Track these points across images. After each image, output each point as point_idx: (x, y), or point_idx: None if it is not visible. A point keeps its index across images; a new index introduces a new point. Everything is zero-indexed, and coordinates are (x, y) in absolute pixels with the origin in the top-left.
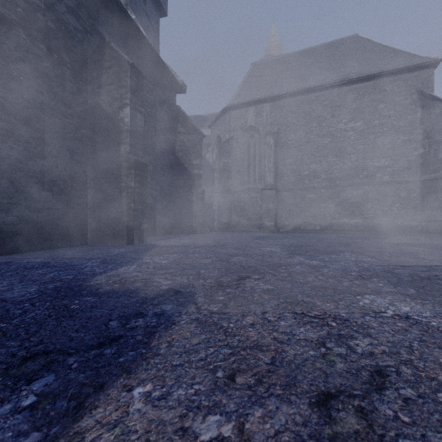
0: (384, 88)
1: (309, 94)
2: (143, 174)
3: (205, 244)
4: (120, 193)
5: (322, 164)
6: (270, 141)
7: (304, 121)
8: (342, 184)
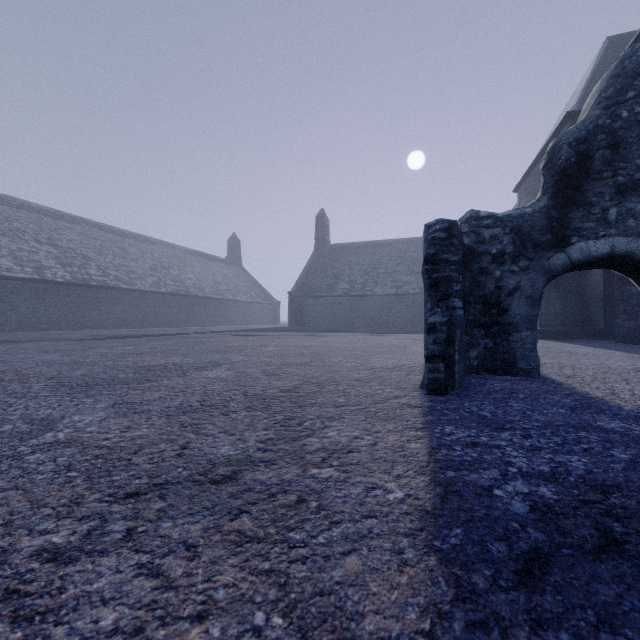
0: None
1: None
2: None
3: None
4: None
5: None
6: None
7: None
8: None
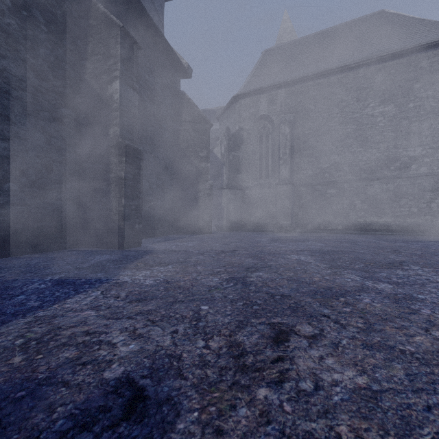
0: (420, 64)
1: (329, 77)
2: (138, 163)
3: (212, 248)
4: (108, 186)
5: (345, 155)
6: (285, 130)
7: (324, 108)
8: (369, 177)
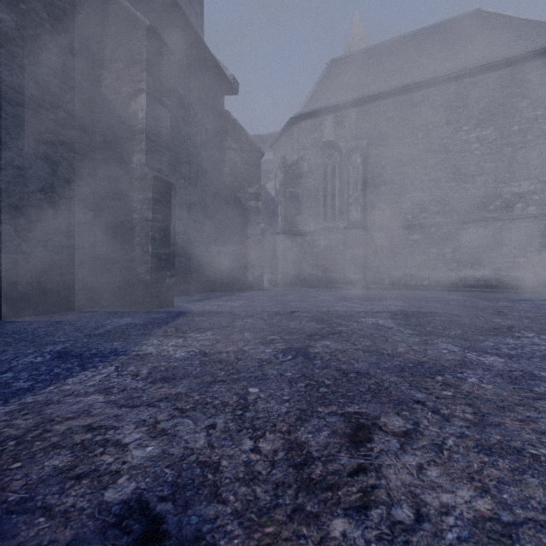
0: (527, 77)
1: (412, 93)
2: (169, 200)
3: (264, 309)
4: (131, 229)
5: (431, 192)
6: (356, 160)
7: (405, 132)
8: (463, 219)
